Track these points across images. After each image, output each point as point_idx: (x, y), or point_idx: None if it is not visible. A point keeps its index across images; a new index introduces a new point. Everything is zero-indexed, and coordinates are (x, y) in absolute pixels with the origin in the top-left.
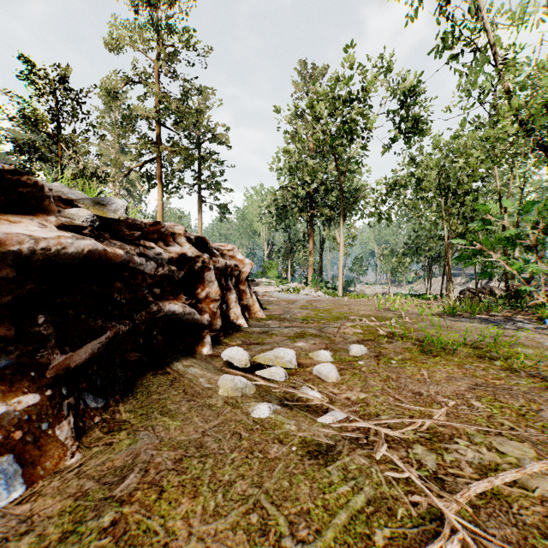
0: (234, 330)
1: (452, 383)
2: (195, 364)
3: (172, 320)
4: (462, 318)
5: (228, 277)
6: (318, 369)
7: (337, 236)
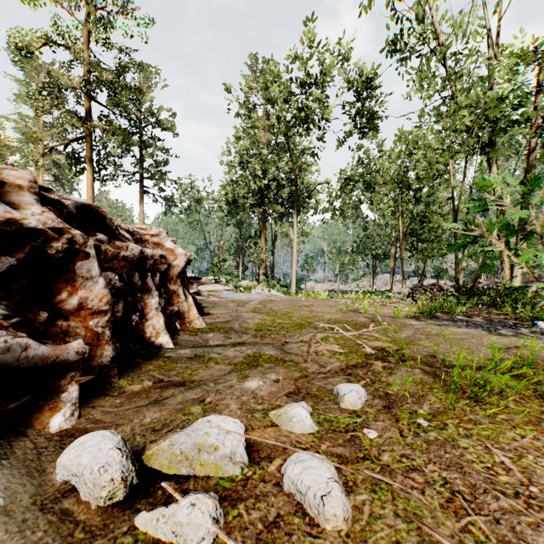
0: (147, 356)
1: None
2: None
3: None
4: (444, 322)
5: (147, 273)
6: (297, 480)
7: (291, 232)
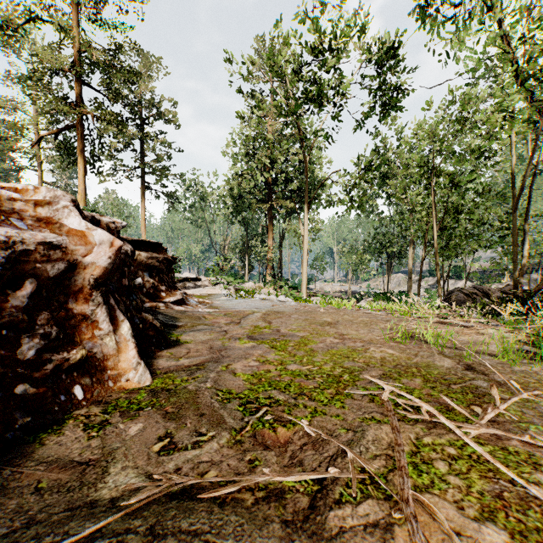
0: None
1: None
2: None
3: None
4: None
5: None
6: None
7: (301, 227)
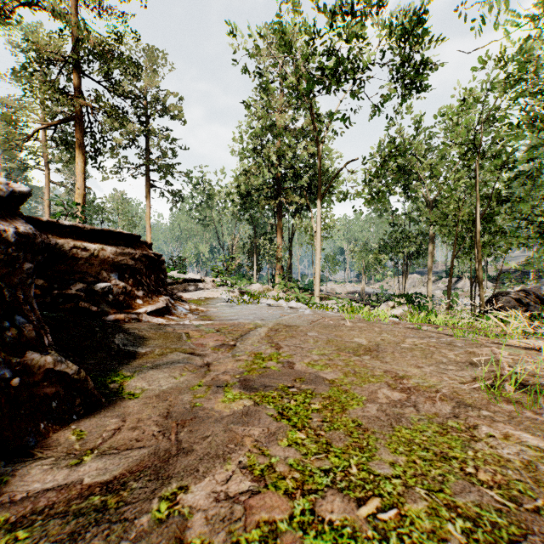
0: None
1: None
2: None
3: None
4: None
5: None
6: None
7: (313, 223)
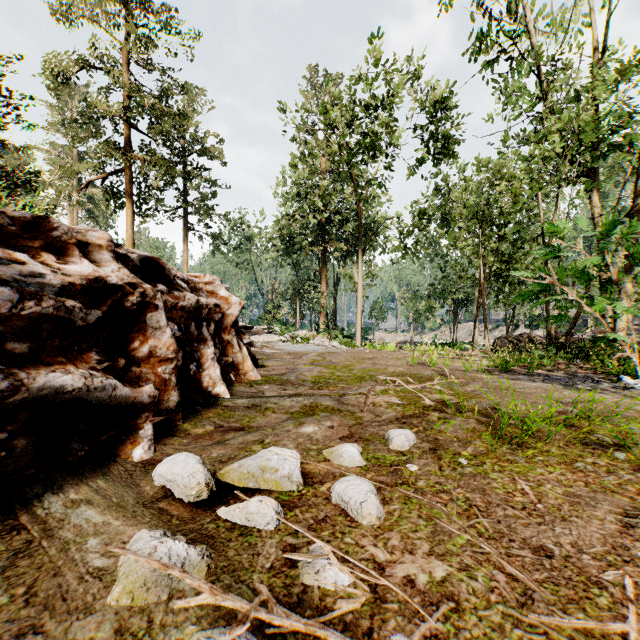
0: (205, 404)
1: (584, 511)
2: (97, 494)
3: (61, 403)
4: (519, 376)
5: (202, 322)
6: (342, 493)
7: (355, 274)
